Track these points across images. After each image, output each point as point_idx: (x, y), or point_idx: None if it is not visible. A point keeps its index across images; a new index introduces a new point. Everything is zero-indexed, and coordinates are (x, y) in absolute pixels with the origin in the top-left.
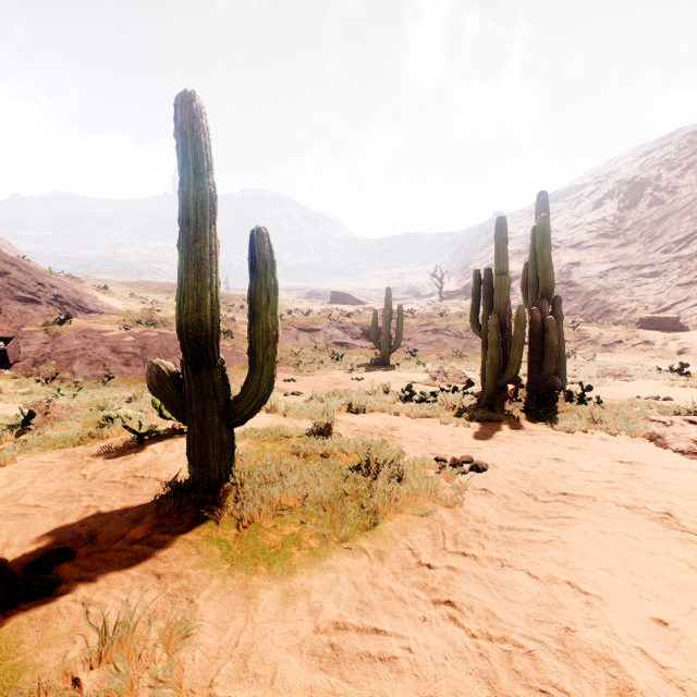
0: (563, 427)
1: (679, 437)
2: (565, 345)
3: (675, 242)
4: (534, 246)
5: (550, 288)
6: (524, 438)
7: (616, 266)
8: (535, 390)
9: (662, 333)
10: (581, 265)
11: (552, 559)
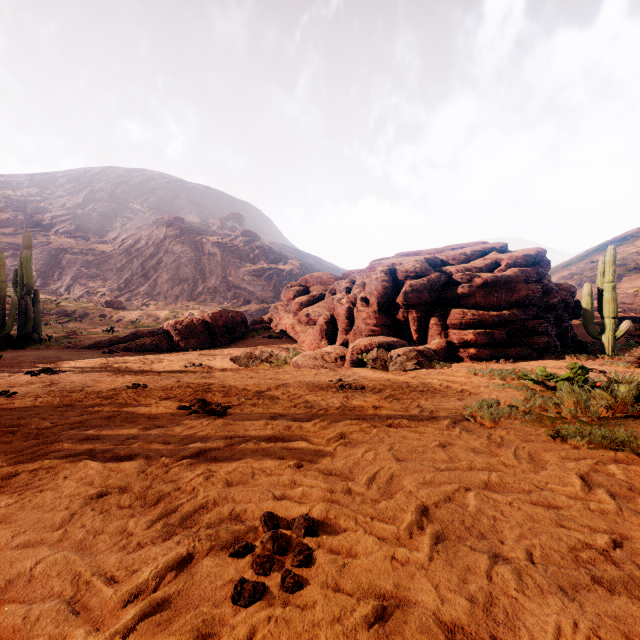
0: (35, 348)
1: (74, 345)
2: (50, 317)
3: (134, 251)
4: (22, 263)
5: (32, 288)
6: (17, 352)
7: (97, 259)
8: (22, 338)
9: (113, 310)
10: (69, 251)
11: (25, 359)
